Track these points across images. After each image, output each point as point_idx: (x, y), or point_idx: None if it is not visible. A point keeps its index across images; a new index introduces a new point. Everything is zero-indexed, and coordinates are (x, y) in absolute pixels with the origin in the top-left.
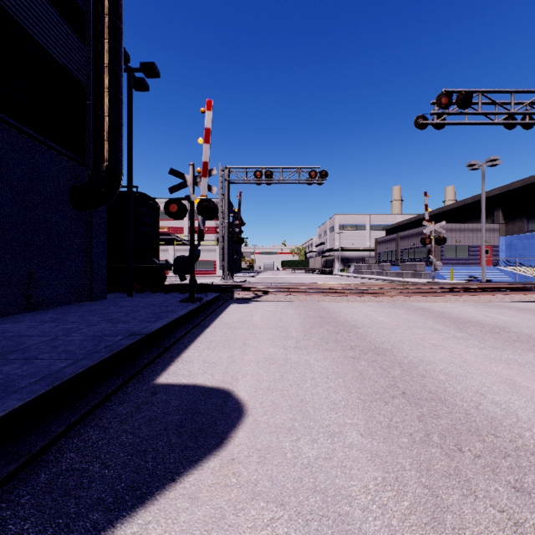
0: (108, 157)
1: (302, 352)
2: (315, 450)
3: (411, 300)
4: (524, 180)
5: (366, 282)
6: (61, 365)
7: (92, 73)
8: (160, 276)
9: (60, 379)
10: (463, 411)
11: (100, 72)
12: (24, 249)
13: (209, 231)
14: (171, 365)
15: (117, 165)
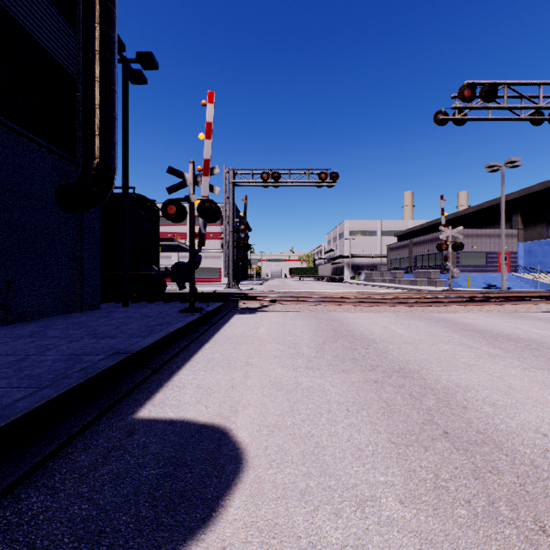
0: (99, 153)
1: (314, 374)
2: (340, 530)
3: (430, 310)
4: (544, 183)
5: (378, 290)
6: (17, 396)
7: (81, 61)
8: (160, 284)
9: (6, 418)
10: (529, 462)
11: (90, 59)
12: (2, 254)
13: (214, 237)
14: (159, 392)
15: (109, 163)
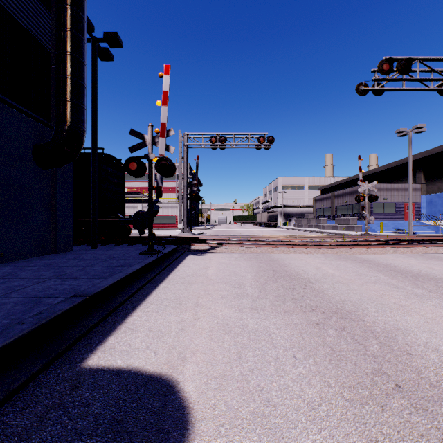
0: (70, 117)
1: (259, 315)
2: None
3: (353, 252)
4: None
5: (307, 234)
6: None
7: (55, 38)
8: (125, 229)
9: None
10: None
11: (62, 36)
12: None
13: (172, 190)
14: (111, 336)
15: (79, 125)
